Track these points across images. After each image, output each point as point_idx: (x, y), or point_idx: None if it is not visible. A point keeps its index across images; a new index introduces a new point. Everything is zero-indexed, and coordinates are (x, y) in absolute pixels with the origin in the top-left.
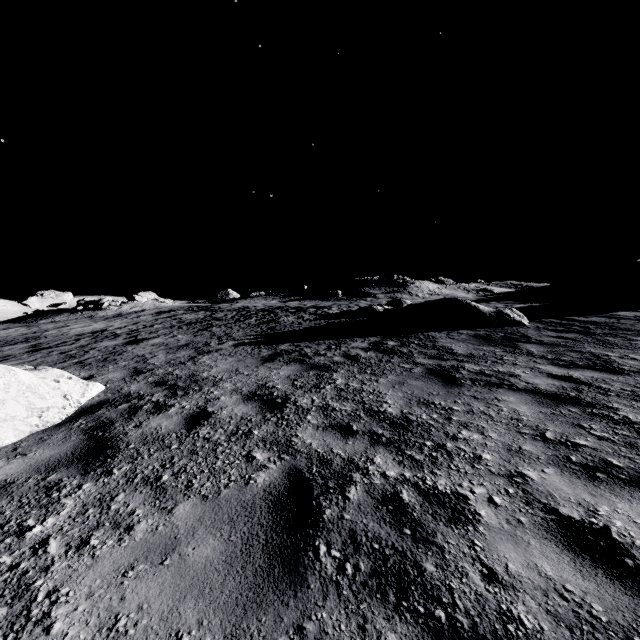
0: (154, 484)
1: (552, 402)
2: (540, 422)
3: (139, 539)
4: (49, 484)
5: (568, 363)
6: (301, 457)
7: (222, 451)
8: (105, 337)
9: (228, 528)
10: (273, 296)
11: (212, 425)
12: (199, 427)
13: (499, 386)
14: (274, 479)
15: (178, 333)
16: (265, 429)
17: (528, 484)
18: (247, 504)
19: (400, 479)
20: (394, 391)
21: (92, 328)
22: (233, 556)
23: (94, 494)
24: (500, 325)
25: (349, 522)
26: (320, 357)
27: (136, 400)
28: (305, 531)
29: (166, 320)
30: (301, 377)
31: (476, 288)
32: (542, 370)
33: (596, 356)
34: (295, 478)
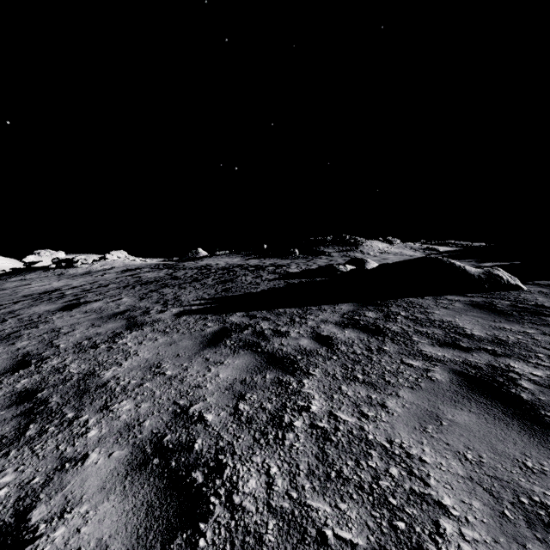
0: None
1: None
2: None
3: None
4: None
5: None
6: None
7: None
8: (47, 299)
9: None
10: (235, 254)
11: None
12: None
13: None
14: None
15: (126, 295)
16: None
17: None
18: None
19: None
20: (435, 449)
21: (48, 287)
22: None
23: None
24: (493, 289)
25: None
26: (281, 339)
27: None
28: None
29: (126, 279)
30: (251, 388)
31: (422, 247)
32: None
33: None
34: None
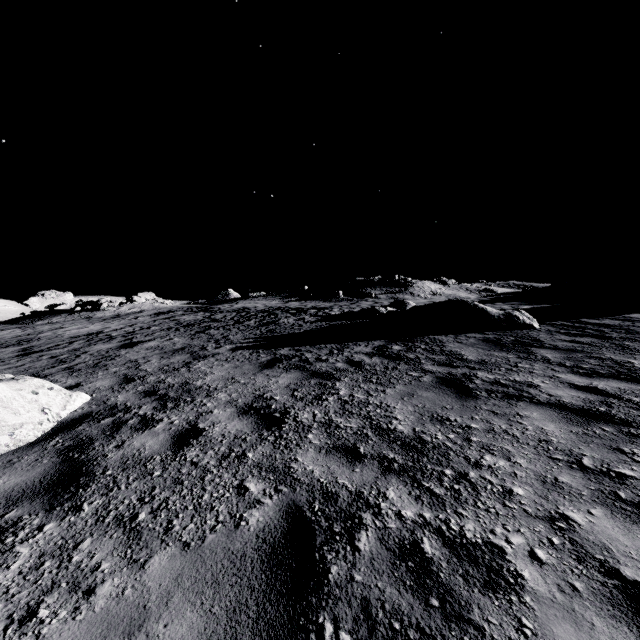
0: (128, 525)
1: (582, 419)
2: (573, 445)
3: (99, 609)
4: (5, 524)
5: (589, 371)
6: (301, 489)
7: (211, 480)
8: (99, 340)
9: (211, 593)
10: (273, 296)
11: (202, 445)
12: (187, 448)
13: (519, 399)
14: (269, 520)
15: (175, 336)
16: (261, 451)
17: (575, 531)
18: (236, 556)
19: (419, 522)
20: (403, 404)
21: (88, 330)
22: (214, 639)
23: (55, 539)
24: (509, 328)
25: (360, 586)
26: (322, 363)
27: (122, 413)
28: (306, 600)
29: (164, 321)
30: (301, 386)
31: (478, 288)
32: (562, 379)
33: (618, 363)
34: (294, 519)
